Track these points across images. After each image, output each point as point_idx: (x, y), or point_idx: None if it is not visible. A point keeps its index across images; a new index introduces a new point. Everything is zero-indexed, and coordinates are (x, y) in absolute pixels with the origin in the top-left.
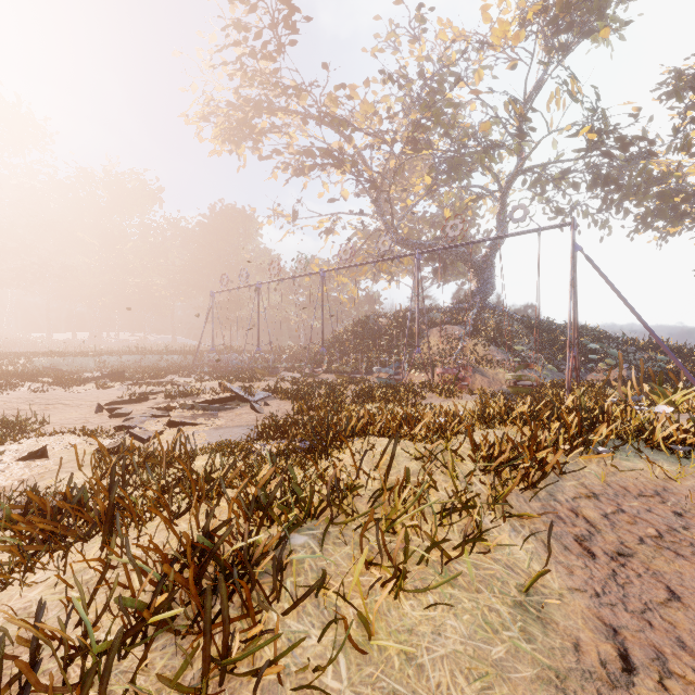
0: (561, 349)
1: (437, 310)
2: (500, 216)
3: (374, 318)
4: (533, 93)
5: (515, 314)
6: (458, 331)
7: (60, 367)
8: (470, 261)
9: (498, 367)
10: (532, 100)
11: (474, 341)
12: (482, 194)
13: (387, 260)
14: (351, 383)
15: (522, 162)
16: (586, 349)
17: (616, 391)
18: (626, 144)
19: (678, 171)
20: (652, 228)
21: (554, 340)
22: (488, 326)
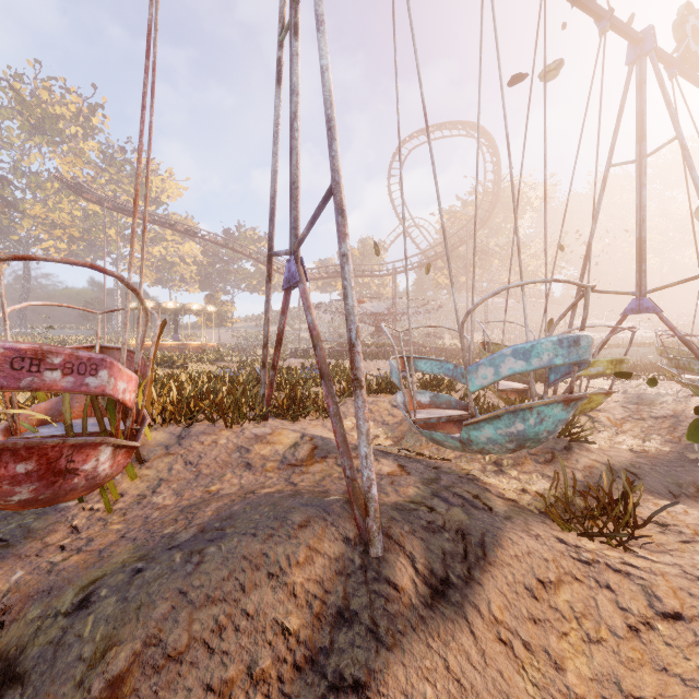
0: None
1: None
2: None
3: None
4: None
5: None
6: None
7: (631, 358)
8: None
9: None
10: None
11: None
12: None
13: None
14: None
15: None
16: None
17: None
18: None
19: None
20: None
21: None
22: None
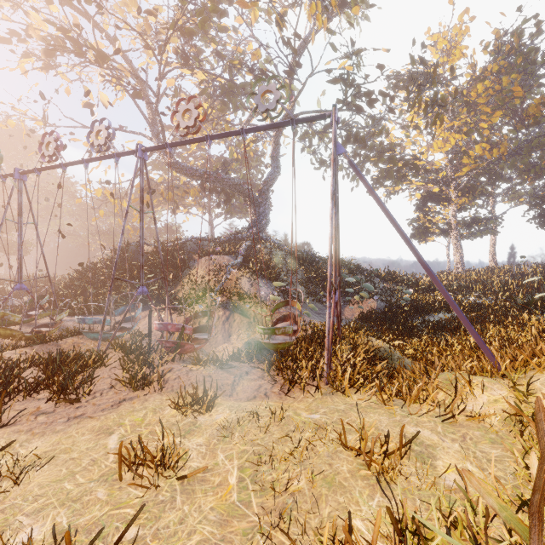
0: (323, 280)
1: (212, 239)
2: (273, 154)
3: (136, 245)
4: (302, 48)
5: (285, 246)
6: (228, 262)
7: None
8: (247, 193)
9: (262, 303)
10: (301, 53)
11: (240, 273)
12: (261, 137)
13: (102, 158)
14: (40, 342)
15: (292, 104)
16: (344, 280)
17: (379, 341)
18: (372, 100)
19: (400, 143)
20: (383, 185)
21: (317, 272)
22: (258, 257)
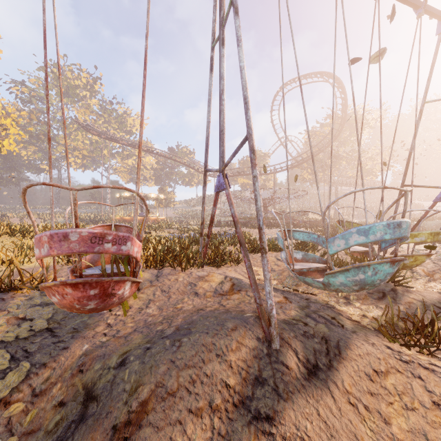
0: None
1: None
2: None
3: None
4: None
5: None
6: None
7: None
8: None
9: None
10: None
11: None
12: None
13: None
14: None
15: None
16: None
17: None
18: None
19: None
20: None
21: None
22: None
